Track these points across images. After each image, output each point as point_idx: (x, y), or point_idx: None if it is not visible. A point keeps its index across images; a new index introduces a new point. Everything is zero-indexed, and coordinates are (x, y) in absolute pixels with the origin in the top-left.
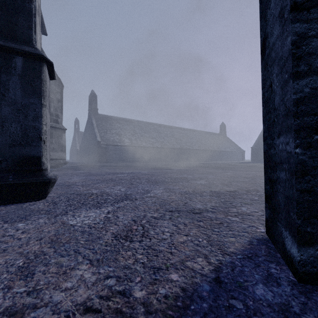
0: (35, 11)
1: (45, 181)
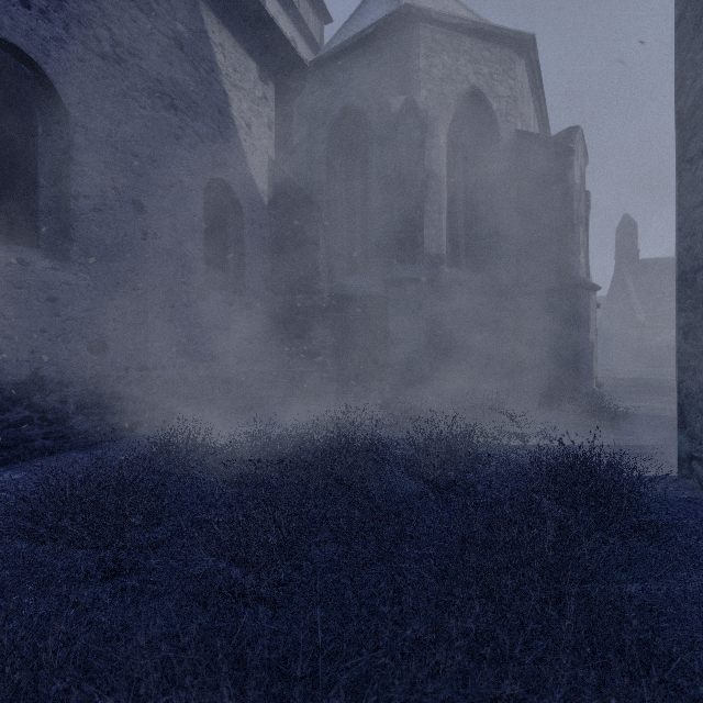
0: (588, 273)
1: (597, 385)
